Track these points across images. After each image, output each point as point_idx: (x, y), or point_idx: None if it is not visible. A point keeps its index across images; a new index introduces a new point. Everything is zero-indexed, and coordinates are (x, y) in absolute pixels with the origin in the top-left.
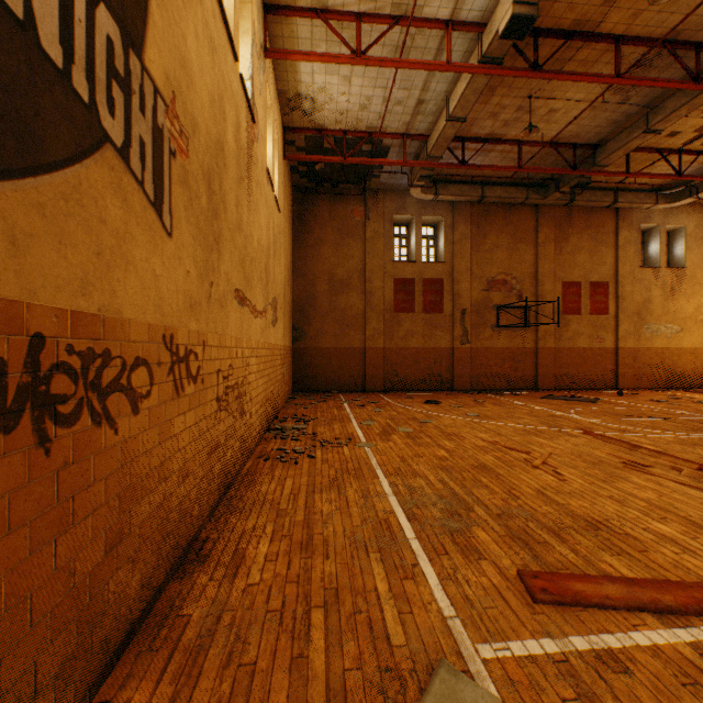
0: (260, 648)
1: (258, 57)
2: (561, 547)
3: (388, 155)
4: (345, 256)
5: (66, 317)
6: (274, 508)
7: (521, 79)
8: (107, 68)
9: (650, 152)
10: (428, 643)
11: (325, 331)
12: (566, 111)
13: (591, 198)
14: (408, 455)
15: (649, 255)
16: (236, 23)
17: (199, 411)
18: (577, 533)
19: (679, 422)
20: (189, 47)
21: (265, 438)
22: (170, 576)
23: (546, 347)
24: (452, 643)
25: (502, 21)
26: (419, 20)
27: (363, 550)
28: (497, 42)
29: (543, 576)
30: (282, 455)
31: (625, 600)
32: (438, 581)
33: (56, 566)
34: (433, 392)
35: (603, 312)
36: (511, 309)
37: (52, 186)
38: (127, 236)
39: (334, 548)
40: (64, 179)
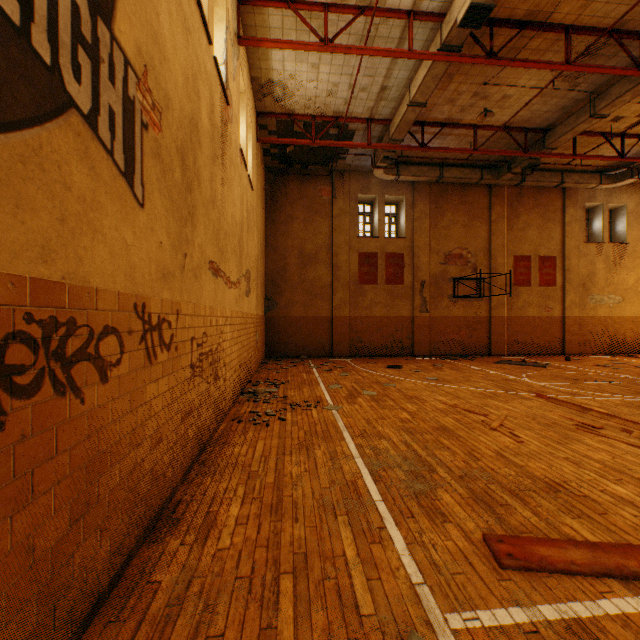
0: (229, 618)
1: (232, 44)
2: (523, 510)
3: (353, 138)
4: (313, 232)
5: (24, 285)
6: (245, 469)
7: (477, 67)
8: (72, 32)
9: (596, 135)
10: (397, 612)
11: (295, 301)
12: (518, 97)
13: (540, 178)
14: (372, 417)
15: (593, 231)
16: (210, 8)
17: (172, 377)
18: (537, 495)
19: (624, 385)
20: (162, 24)
21: (238, 401)
22: (142, 540)
23: (499, 316)
24: (420, 612)
25: (461, 10)
26: (382, 10)
27: (331, 513)
28: (455, 30)
29: (507, 540)
30: (255, 417)
31: (590, 565)
32: (405, 545)
33: (12, 544)
34: (394, 357)
35: (551, 284)
36: (466, 281)
37: (7, 146)
38: (95, 204)
39: (303, 511)
40: (21, 141)
